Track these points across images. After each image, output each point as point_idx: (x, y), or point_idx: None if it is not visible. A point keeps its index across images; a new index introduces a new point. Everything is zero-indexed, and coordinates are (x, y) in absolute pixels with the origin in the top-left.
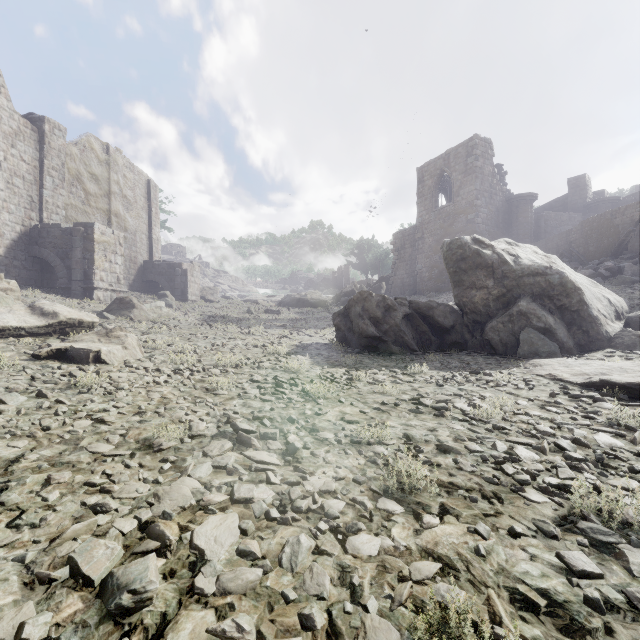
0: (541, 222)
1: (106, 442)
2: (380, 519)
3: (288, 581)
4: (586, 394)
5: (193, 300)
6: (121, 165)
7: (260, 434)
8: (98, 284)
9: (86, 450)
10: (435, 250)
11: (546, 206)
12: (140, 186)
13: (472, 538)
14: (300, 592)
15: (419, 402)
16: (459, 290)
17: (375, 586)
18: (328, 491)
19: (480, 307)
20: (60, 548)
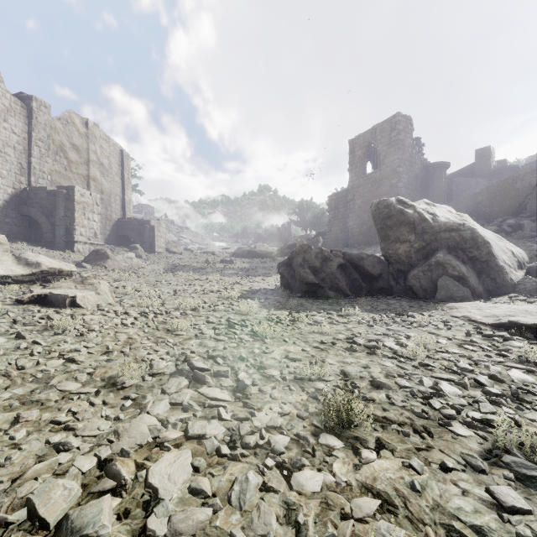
0: (453, 186)
1: (74, 380)
2: (322, 454)
3: (236, 520)
4: (497, 334)
5: (159, 252)
6: (98, 137)
7: (213, 372)
8: (78, 238)
9: (55, 388)
10: (364, 210)
11: (457, 173)
12: (114, 155)
13: (407, 473)
14: (248, 532)
15: (353, 341)
16: (385, 243)
17: (319, 524)
18: (274, 427)
19: (403, 258)
20: (21, 488)
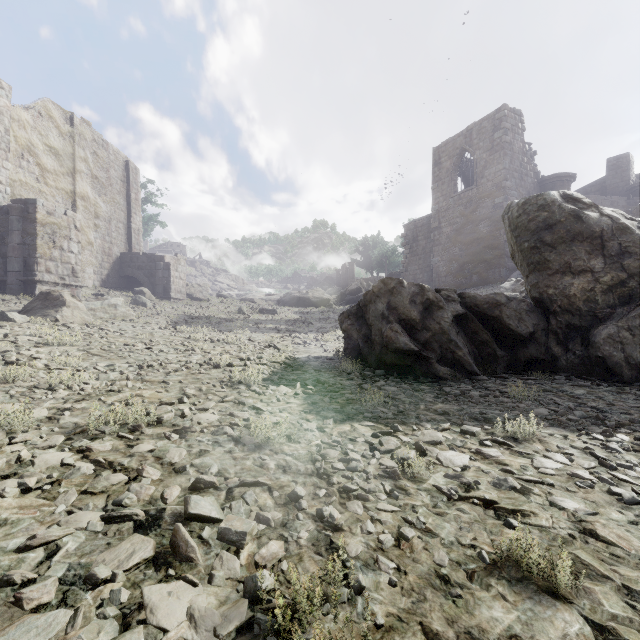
0: None
1: None
2: None
3: None
4: None
5: (177, 298)
6: (90, 140)
7: None
8: (43, 276)
9: None
10: (454, 241)
11: (580, 191)
12: (116, 167)
13: None
14: None
15: None
16: (540, 276)
17: None
18: None
19: (579, 303)
20: None
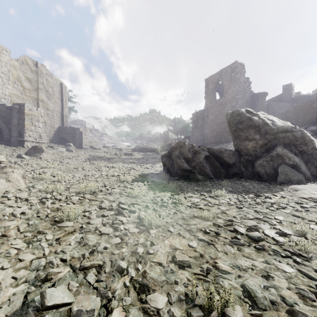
0: (269, 107)
1: None
2: None
3: None
4: None
5: (85, 148)
6: (45, 74)
7: (71, 313)
8: (27, 138)
9: None
10: (214, 122)
11: (271, 100)
12: (56, 86)
13: None
14: None
15: (234, 229)
16: (238, 141)
17: None
18: None
19: (251, 151)
20: None
